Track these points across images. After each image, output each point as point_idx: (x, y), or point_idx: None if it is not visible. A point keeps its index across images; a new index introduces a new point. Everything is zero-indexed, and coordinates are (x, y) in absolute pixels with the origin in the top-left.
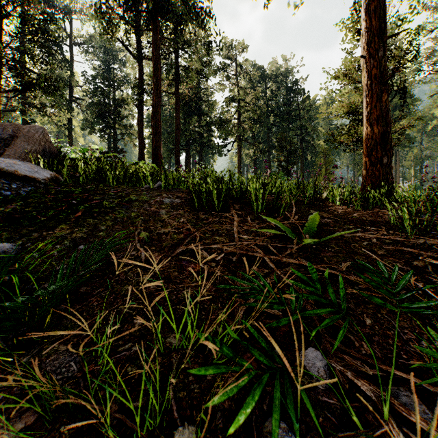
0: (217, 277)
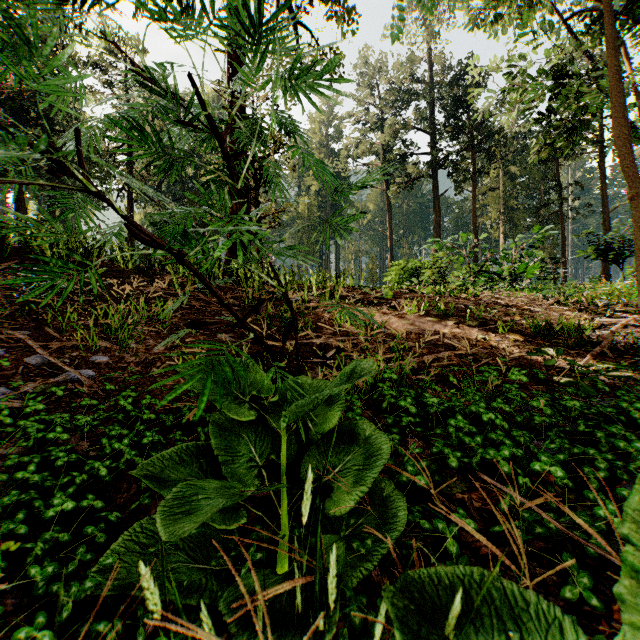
0: None
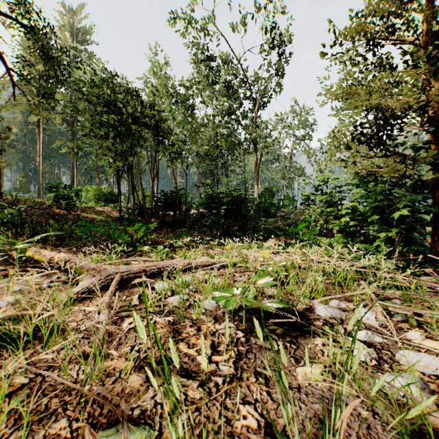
0: None
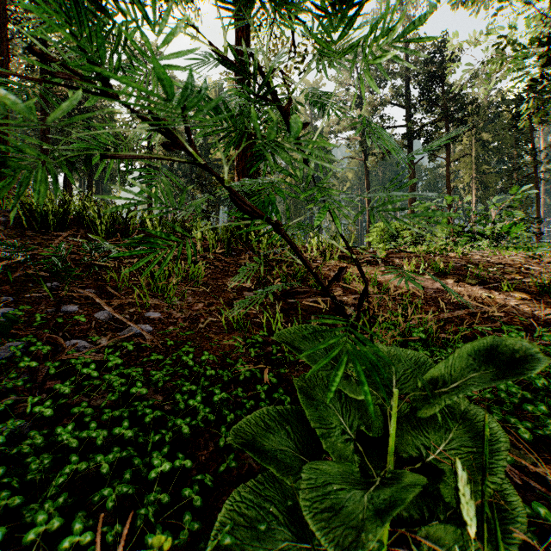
0: (13, 265)
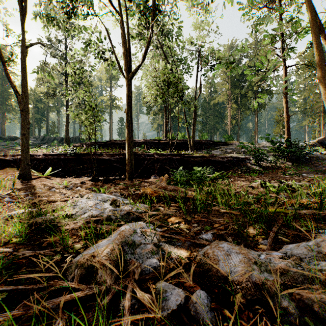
0: None
